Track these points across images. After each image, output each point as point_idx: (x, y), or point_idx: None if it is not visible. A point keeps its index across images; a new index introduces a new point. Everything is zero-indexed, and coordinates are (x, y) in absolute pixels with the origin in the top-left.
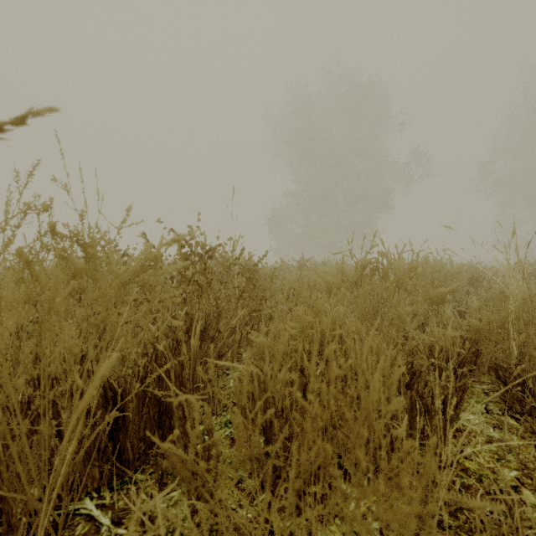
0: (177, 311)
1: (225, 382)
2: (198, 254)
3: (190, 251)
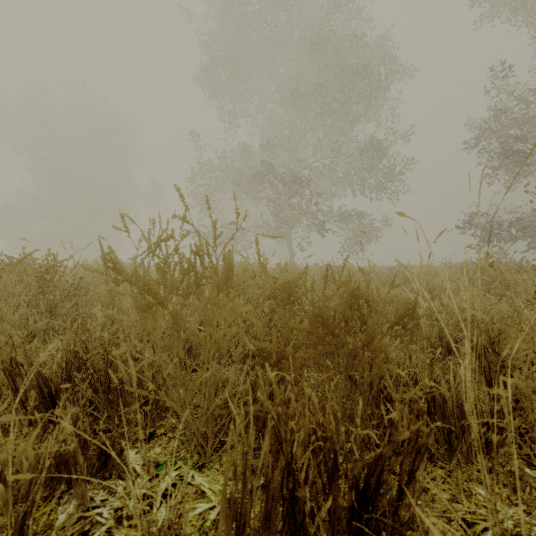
0: None
1: None
2: None
3: None
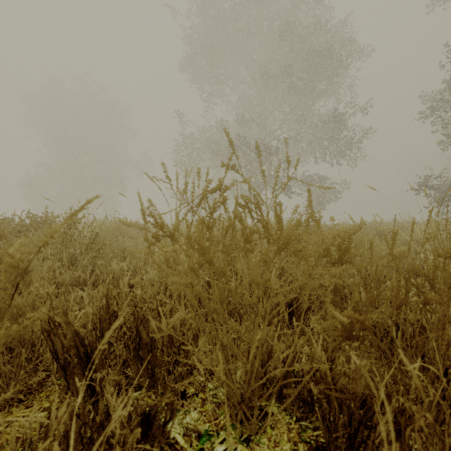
0: None
1: None
2: None
3: None
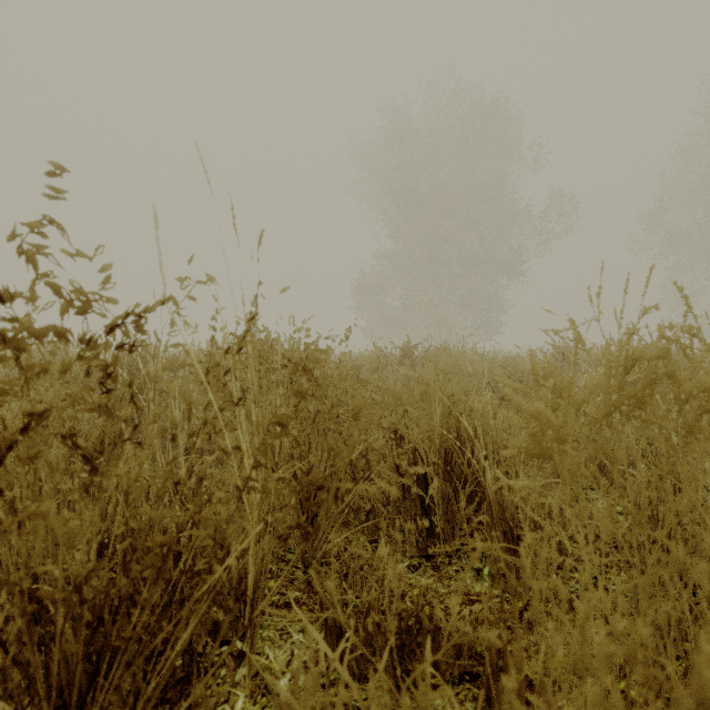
0: (38, 523)
1: (220, 708)
2: (57, 330)
3: (1, 318)
